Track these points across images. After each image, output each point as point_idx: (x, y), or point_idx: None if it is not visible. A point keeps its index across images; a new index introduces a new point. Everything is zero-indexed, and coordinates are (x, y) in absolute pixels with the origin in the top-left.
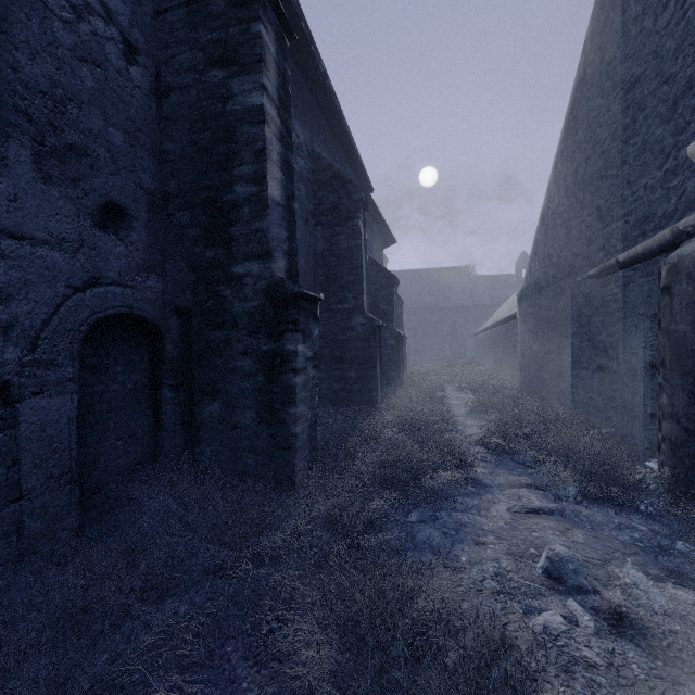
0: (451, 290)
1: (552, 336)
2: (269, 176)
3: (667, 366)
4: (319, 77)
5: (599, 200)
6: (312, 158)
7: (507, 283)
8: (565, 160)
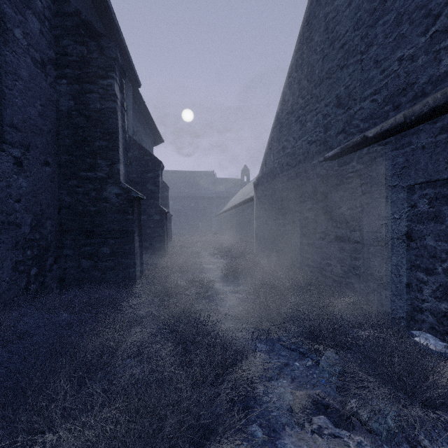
0: (202, 186)
1: (286, 212)
2: None
3: None
4: None
5: (339, 88)
6: None
7: (236, 184)
8: (299, 66)
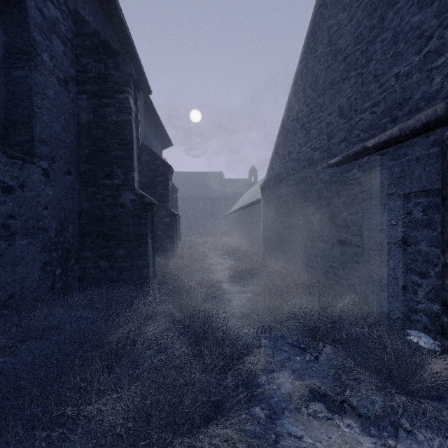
0: (210, 187)
1: (292, 215)
2: None
3: None
4: None
5: (341, 99)
6: (74, 19)
7: (243, 184)
8: (304, 75)
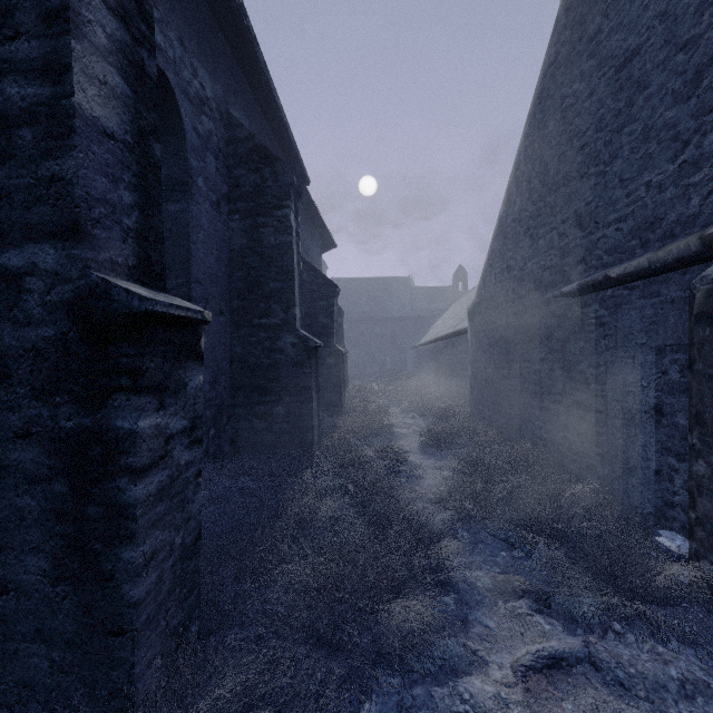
0: (391, 300)
1: (512, 359)
2: (81, 69)
3: (708, 423)
4: (234, 12)
5: (578, 203)
6: (226, 122)
7: (445, 296)
8: (529, 158)
